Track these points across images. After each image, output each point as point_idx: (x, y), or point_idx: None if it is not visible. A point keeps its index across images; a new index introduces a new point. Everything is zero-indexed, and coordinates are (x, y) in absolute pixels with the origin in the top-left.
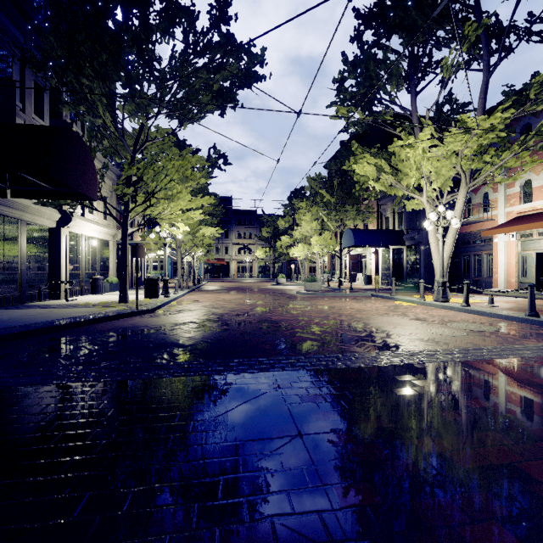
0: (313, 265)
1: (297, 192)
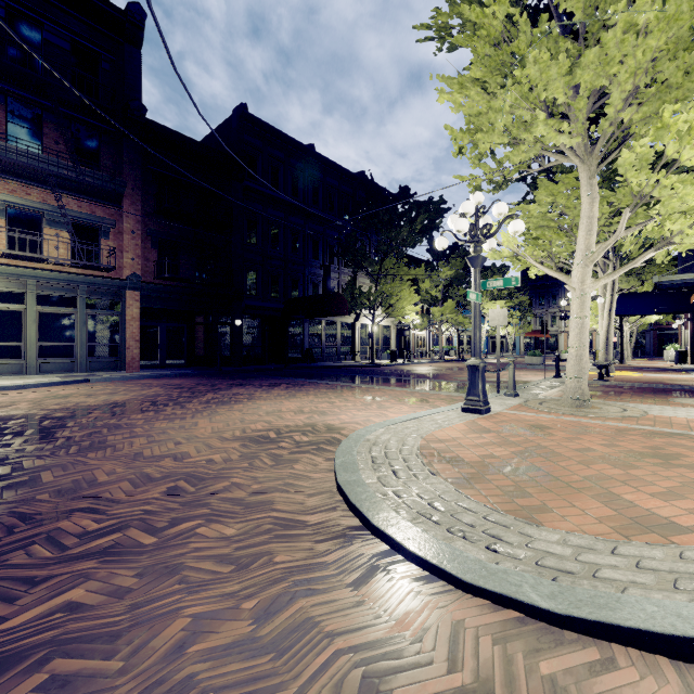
0: None
1: None
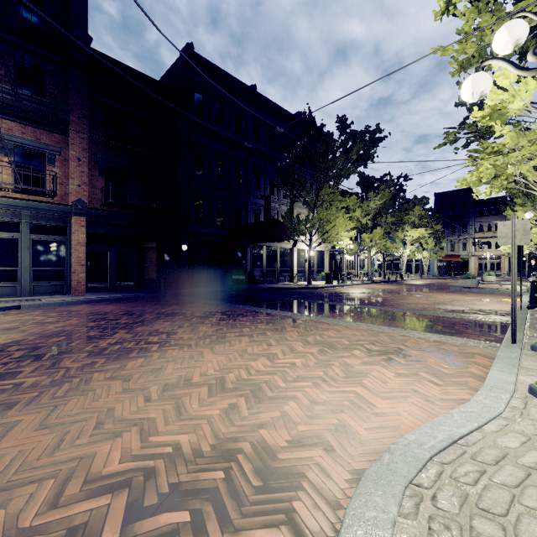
0: None
1: None
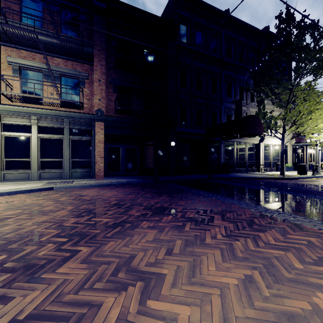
0: None
1: None
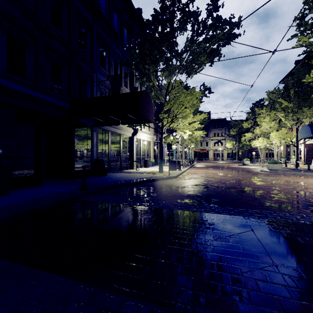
0: (269, 152)
1: (257, 103)
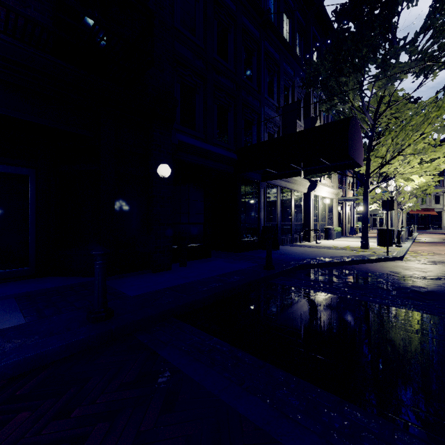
0: None
1: None
